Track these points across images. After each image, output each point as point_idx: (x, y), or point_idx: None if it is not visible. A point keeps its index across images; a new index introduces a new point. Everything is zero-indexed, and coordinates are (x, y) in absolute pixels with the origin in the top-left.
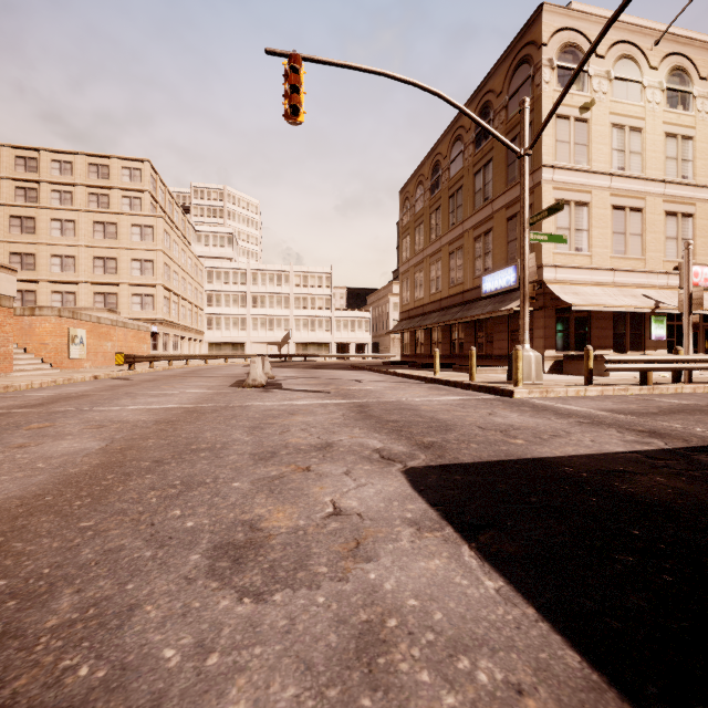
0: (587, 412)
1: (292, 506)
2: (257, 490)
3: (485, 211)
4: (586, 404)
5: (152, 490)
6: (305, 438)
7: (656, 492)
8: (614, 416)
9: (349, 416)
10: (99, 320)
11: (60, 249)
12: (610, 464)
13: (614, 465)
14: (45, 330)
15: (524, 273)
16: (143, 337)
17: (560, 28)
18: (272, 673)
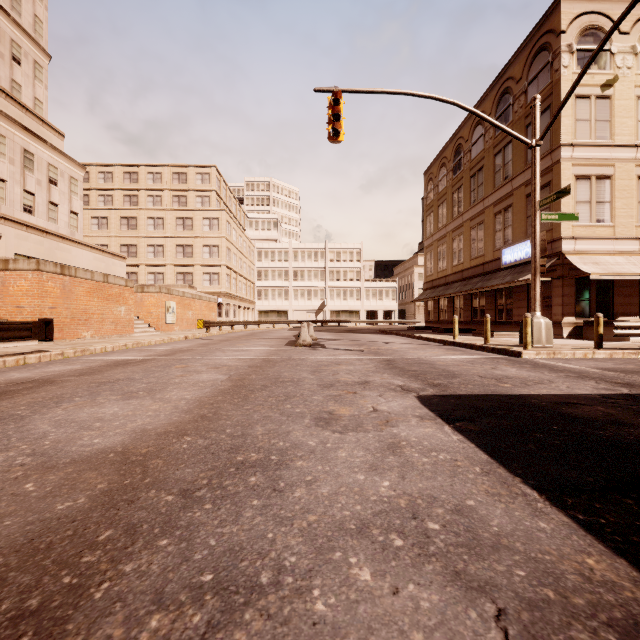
0: (581, 369)
1: (349, 407)
2: (327, 400)
3: (504, 189)
4: (586, 364)
5: (270, 397)
6: (350, 378)
7: (589, 414)
8: (603, 373)
9: (379, 367)
10: (183, 294)
11: (153, 240)
12: (569, 399)
13: (572, 400)
14: (151, 302)
15: (535, 250)
16: (212, 307)
17: (579, 13)
18: (353, 449)
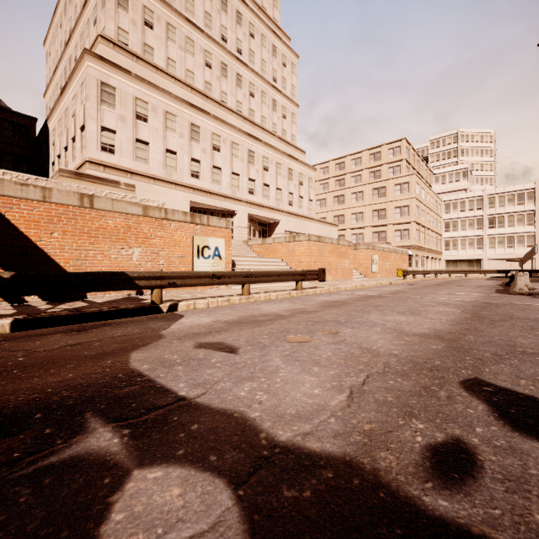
0: None
1: None
2: None
3: None
4: None
5: (514, 326)
6: None
7: None
8: None
9: None
10: (383, 249)
11: (355, 209)
12: None
13: None
14: (361, 256)
15: None
16: (404, 258)
17: None
18: None
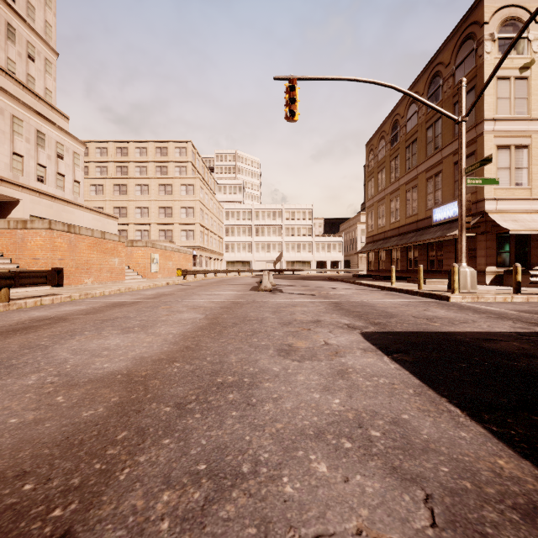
0: (501, 311)
1: (305, 341)
2: (287, 335)
3: (435, 158)
4: (505, 306)
5: (240, 333)
6: (305, 317)
7: (506, 348)
8: (520, 314)
9: (328, 308)
10: (165, 248)
11: (140, 203)
12: (489, 336)
13: (491, 337)
14: (139, 255)
15: (461, 210)
16: (188, 258)
17: (500, 7)
18: (310, 374)
